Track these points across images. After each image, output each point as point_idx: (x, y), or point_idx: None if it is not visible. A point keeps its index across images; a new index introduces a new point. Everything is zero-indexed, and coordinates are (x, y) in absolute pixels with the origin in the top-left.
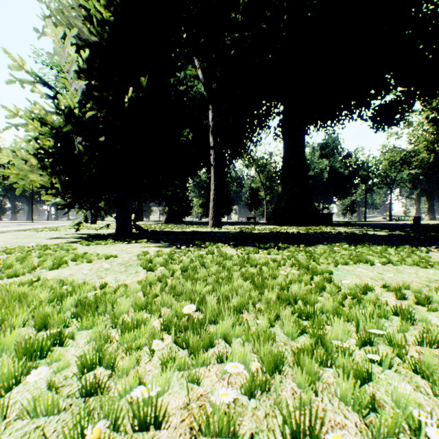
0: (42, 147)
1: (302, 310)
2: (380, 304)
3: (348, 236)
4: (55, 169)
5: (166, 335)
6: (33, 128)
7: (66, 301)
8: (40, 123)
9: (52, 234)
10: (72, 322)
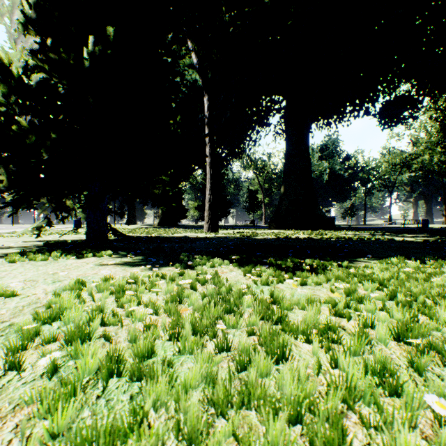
0: None
1: None
2: None
3: (378, 244)
4: None
5: None
6: None
7: None
8: None
9: (3, 241)
10: None
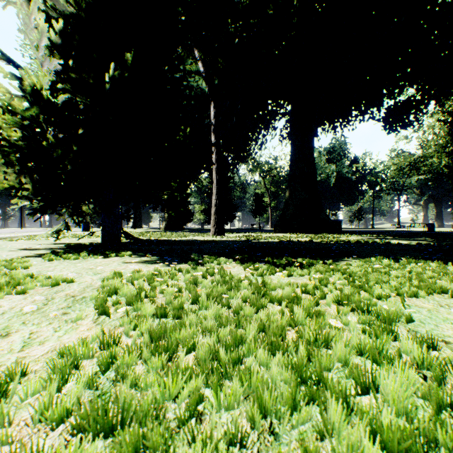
0: (5, 138)
1: None
2: None
3: (372, 247)
4: (26, 167)
5: None
6: None
7: None
8: (8, 111)
9: (25, 244)
10: None
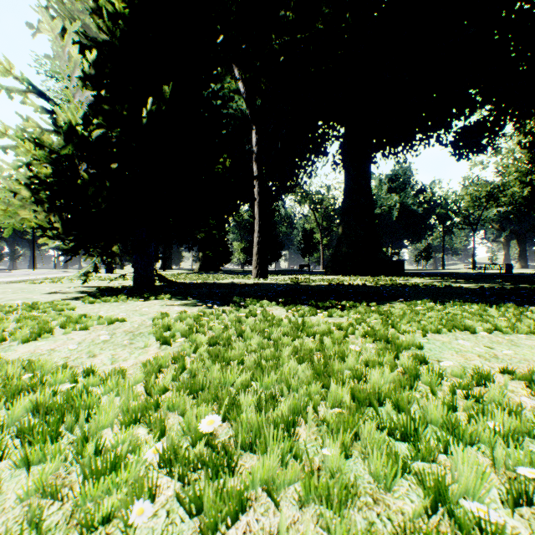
0: (36, 175)
1: (396, 424)
2: (515, 410)
3: (428, 290)
4: (55, 204)
5: (166, 479)
6: (24, 151)
7: (13, 407)
8: (36, 145)
9: (52, 287)
10: (15, 446)
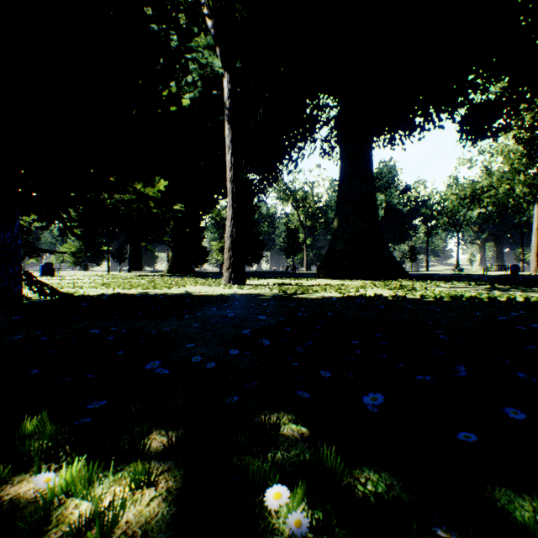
0: None
1: None
2: None
3: None
4: None
5: None
6: None
7: None
8: None
9: None
10: None
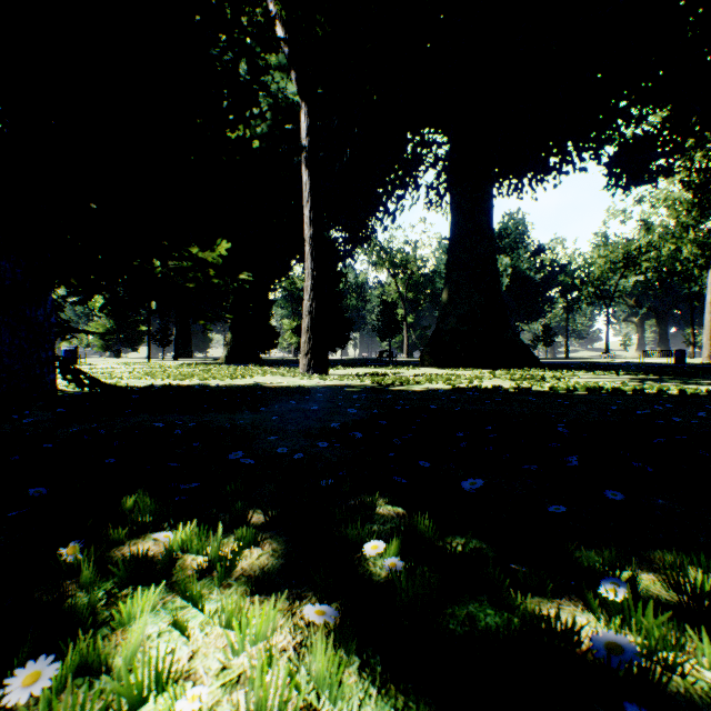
0: None
1: None
2: None
3: None
4: None
5: None
6: None
7: None
8: None
9: None
10: None
